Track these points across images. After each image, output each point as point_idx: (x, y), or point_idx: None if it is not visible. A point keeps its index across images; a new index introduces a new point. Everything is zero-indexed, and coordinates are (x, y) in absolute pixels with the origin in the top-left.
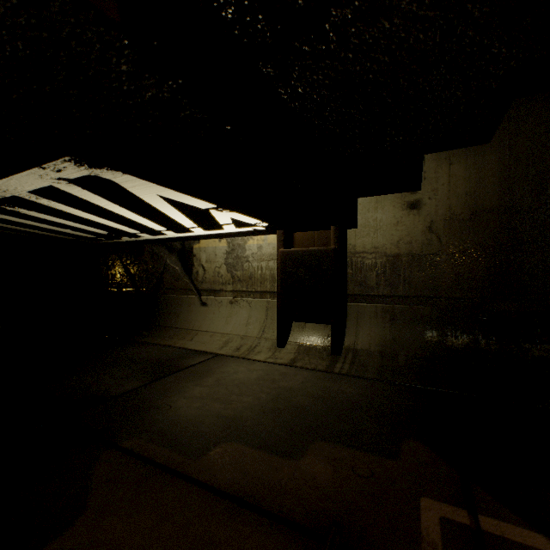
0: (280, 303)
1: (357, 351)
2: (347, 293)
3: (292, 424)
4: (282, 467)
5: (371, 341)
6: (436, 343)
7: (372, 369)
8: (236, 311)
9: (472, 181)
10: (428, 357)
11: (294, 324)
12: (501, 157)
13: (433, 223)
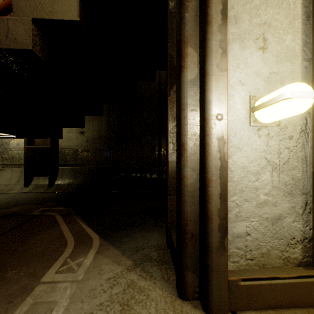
0: (26, 168)
1: (59, 185)
2: (59, 163)
3: (13, 204)
4: (1, 210)
5: (66, 181)
6: (88, 179)
7: (62, 189)
8: (4, 174)
9: (99, 127)
10: (83, 184)
11: (35, 177)
12: (107, 121)
13: (88, 139)
